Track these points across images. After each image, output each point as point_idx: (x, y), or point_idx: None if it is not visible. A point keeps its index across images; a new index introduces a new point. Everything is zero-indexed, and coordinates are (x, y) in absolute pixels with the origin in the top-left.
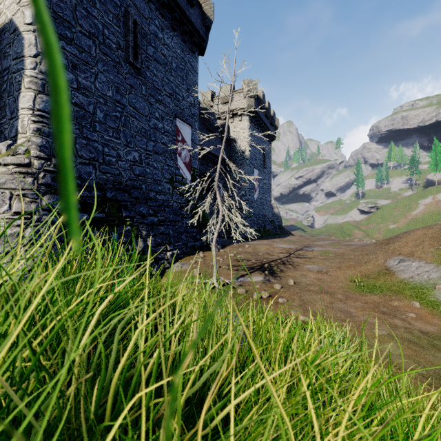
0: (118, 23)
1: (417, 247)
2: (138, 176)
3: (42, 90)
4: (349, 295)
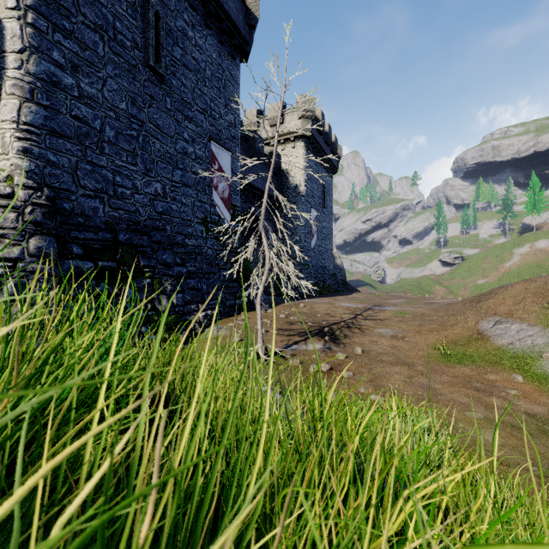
0: (135, 15)
1: (518, 305)
2: (161, 214)
3: (30, 97)
4: (432, 367)
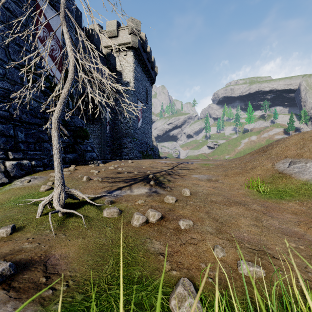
0: None
1: (302, 149)
2: None
3: None
4: (265, 205)
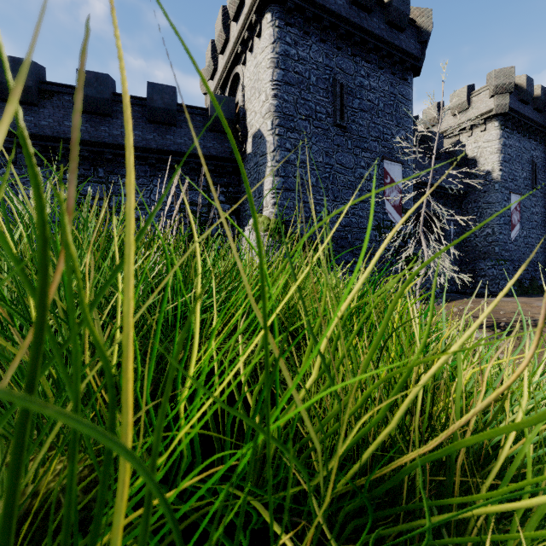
0: (327, 95)
1: None
2: (344, 226)
3: (277, 174)
4: None
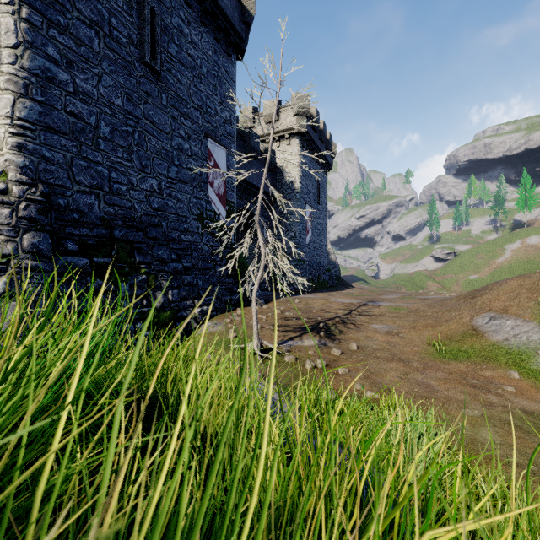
0: (130, 11)
1: (512, 301)
2: (157, 210)
3: (24, 93)
4: (427, 363)
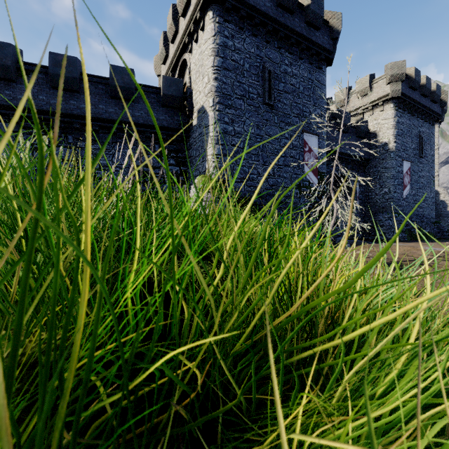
0: (258, 79)
1: None
2: (272, 185)
3: (217, 142)
4: None
